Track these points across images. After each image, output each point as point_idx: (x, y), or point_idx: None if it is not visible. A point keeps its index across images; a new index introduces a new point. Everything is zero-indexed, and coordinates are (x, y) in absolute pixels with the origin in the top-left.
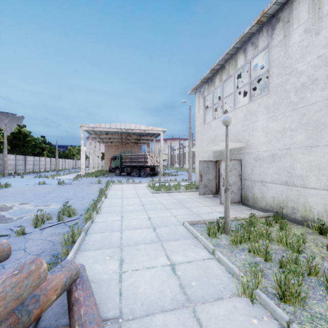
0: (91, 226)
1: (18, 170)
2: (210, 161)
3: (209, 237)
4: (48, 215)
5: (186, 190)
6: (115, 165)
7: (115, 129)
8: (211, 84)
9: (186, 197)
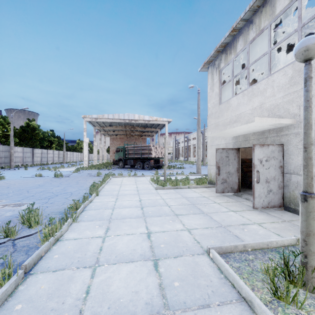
0: (50, 250)
1: (25, 163)
2: (230, 148)
3: (274, 299)
4: (2, 223)
5: (197, 186)
6: (118, 157)
7: (118, 120)
8: (230, 51)
9: (199, 195)
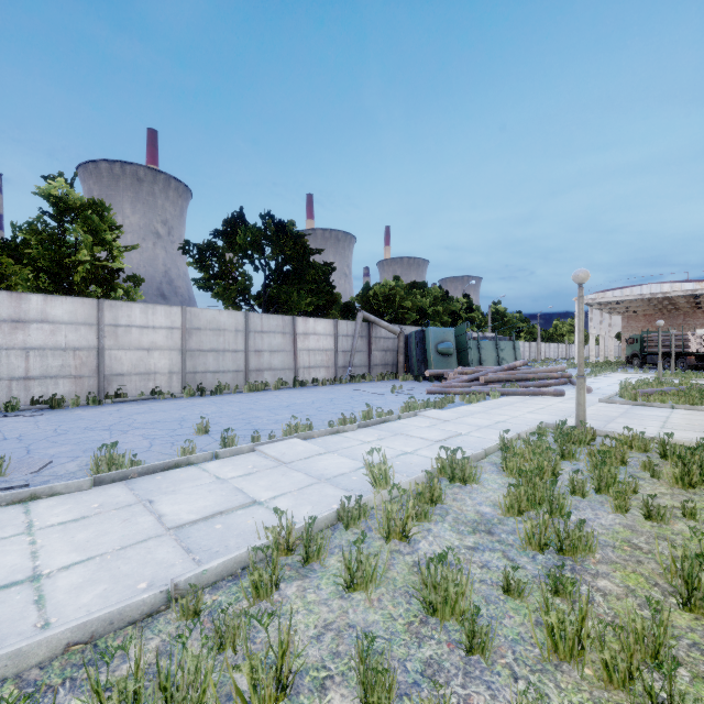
0: None
1: None
2: None
3: None
4: None
5: (703, 379)
6: (631, 352)
7: (630, 296)
8: None
9: None
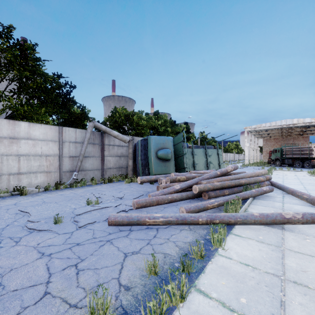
0: None
1: None
2: None
3: None
4: None
5: None
6: (275, 157)
7: (274, 126)
8: None
9: None
